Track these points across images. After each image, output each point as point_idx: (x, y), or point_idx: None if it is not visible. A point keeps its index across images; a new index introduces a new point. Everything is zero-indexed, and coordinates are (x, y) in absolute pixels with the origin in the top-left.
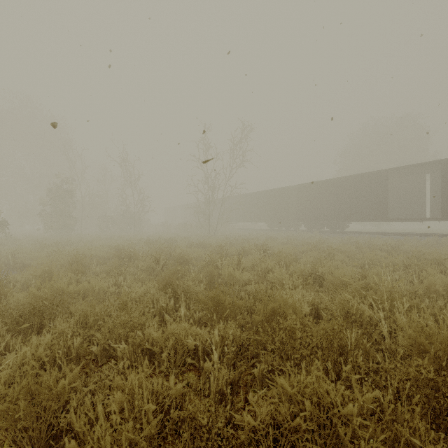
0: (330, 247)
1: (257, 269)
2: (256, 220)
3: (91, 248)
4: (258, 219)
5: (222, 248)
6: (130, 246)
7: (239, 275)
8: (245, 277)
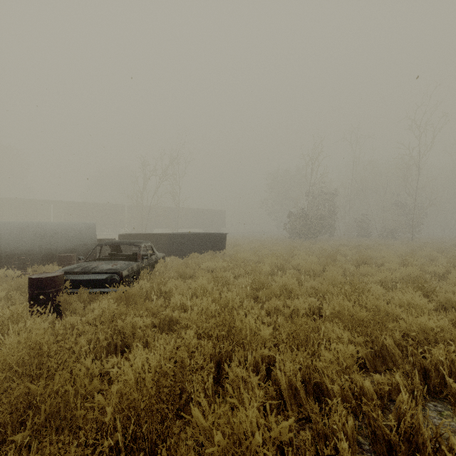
0: None
1: None
2: None
3: None
4: None
5: None
6: None
7: None
8: None
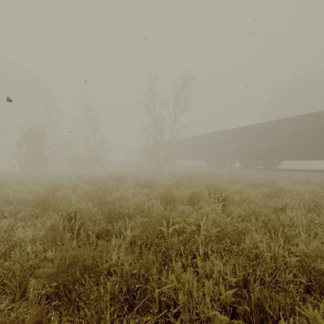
0: (288, 188)
1: (237, 251)
2: (197, 158)
3: (24, 189)
4: (198, 158)
5: (168, 192)
6: (74, 185)
7: (219, 320)
8: (225, 295)
